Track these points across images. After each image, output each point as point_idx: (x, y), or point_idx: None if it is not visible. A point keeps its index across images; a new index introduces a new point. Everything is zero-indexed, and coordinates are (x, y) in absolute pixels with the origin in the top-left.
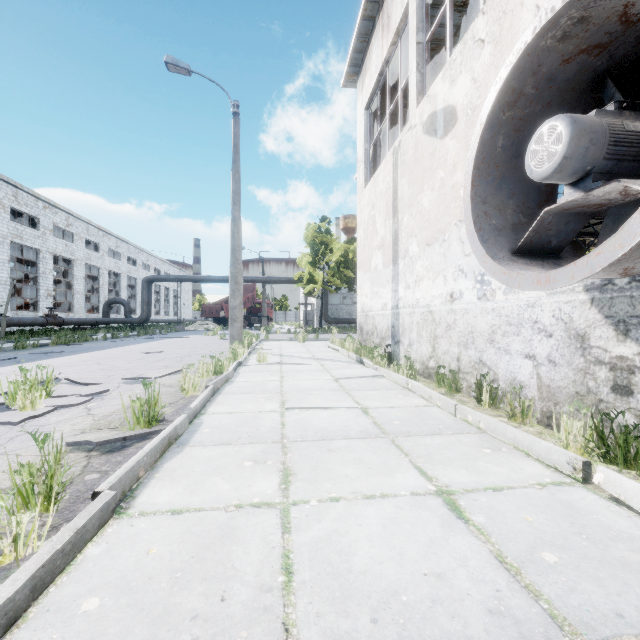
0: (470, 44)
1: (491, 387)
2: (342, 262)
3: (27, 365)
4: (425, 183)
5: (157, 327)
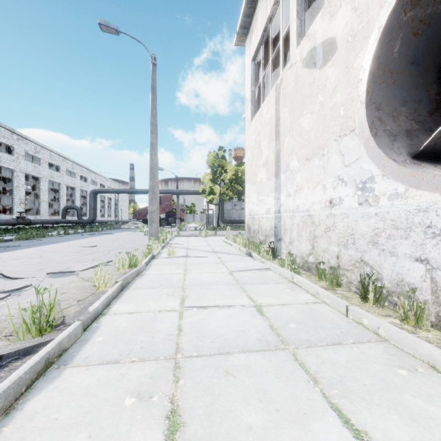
0: None
1: (375, 286)
2: (233, 179)
3: None
4: (305, 108)
5: (101, 226)
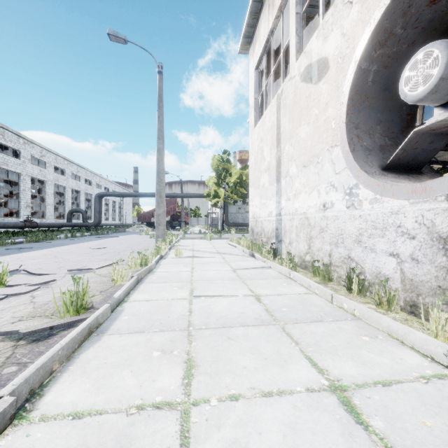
0: (340, 7)
1: (359, 278)
2: (238, 183)
3: (0, 258)
4: (302, 119)
5: (106, 229)
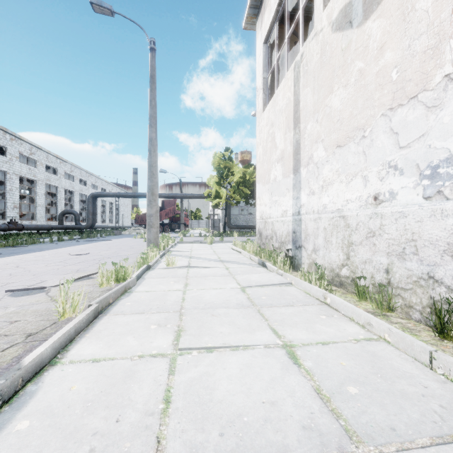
0: None
1: None
2: (241, 182)
3: None
4: (335, 83)
5: (101, 232)
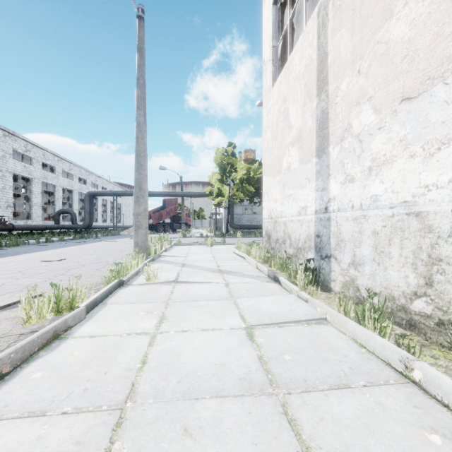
0: None
1: None
2: (245, 179)
3: None
4: None
5: (100, 232)
